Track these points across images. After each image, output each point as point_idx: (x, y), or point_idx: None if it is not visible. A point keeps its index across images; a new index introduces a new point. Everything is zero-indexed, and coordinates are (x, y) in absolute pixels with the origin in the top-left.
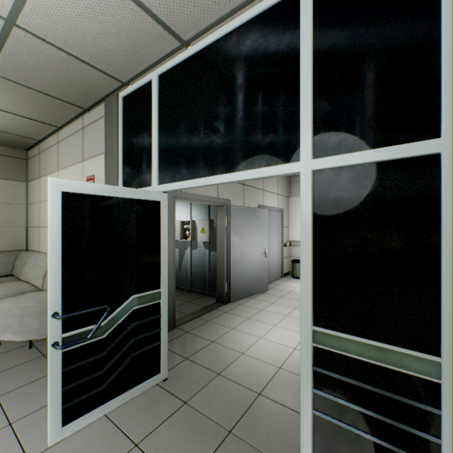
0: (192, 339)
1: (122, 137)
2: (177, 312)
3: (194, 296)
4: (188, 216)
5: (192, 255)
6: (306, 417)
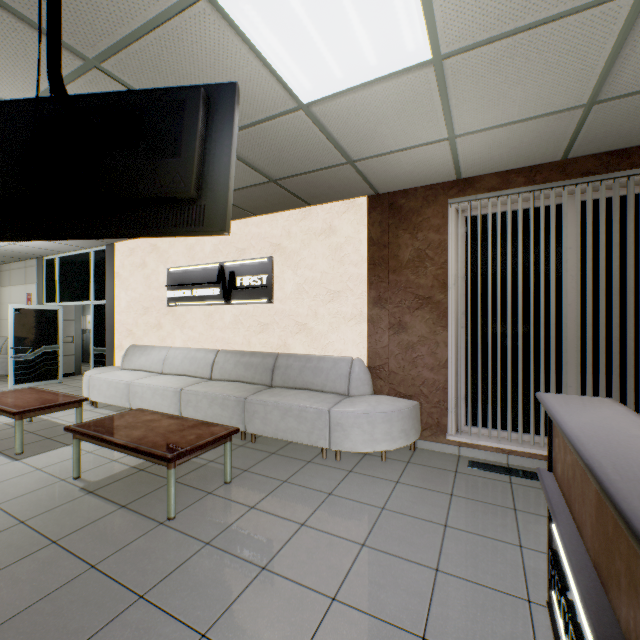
0: None
1: (46, 278)
2: None
3: None
4: None
5: None
6: None
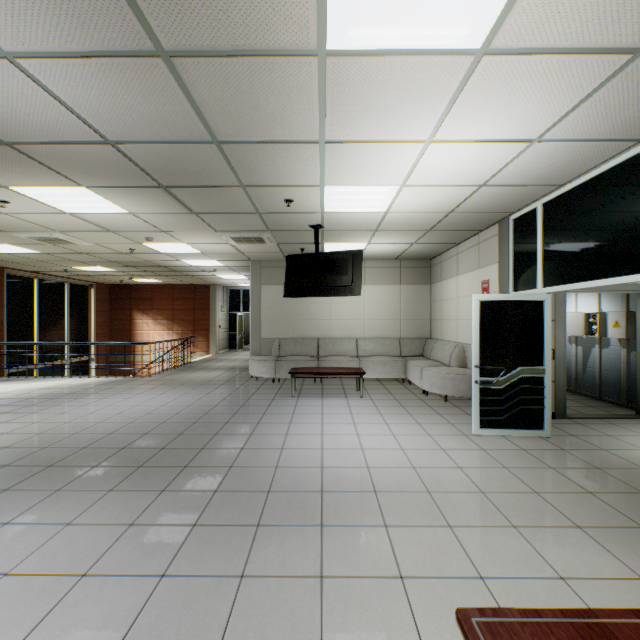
0: (582, 428)
1: (512, 250)
2: (571, 410)
3: (601, 404)
4: (595, 308)
5: (600, 355)
6: None
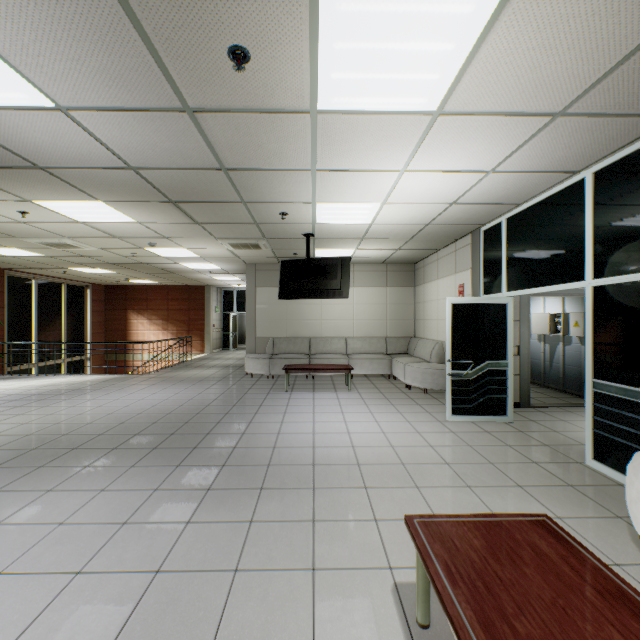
0: (542, 415)
1: (482, 258)
2: (536, 401)
3: (564, 396)
4: (559, 309)
5: (564, 351)
6: (588, 433)
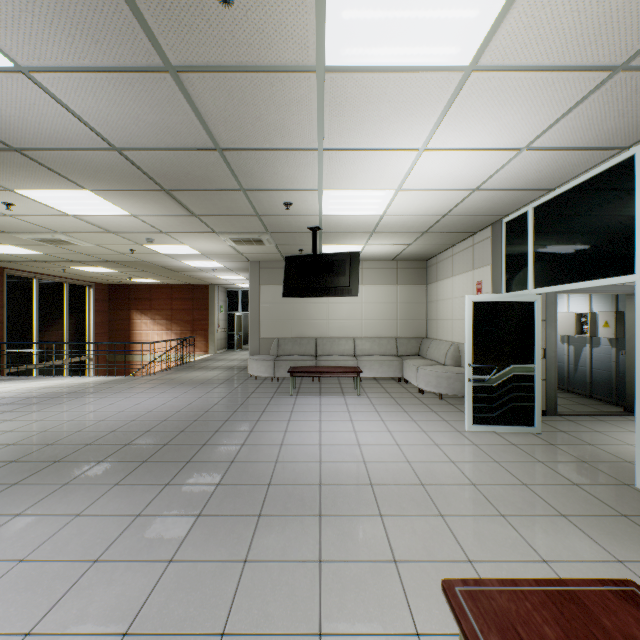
0: (572, 425)
1: (504, 252)
2: (563, 408)
3: (592, 402)
4: (586, 308)
5: (591, 354)
6: (639, 451)
